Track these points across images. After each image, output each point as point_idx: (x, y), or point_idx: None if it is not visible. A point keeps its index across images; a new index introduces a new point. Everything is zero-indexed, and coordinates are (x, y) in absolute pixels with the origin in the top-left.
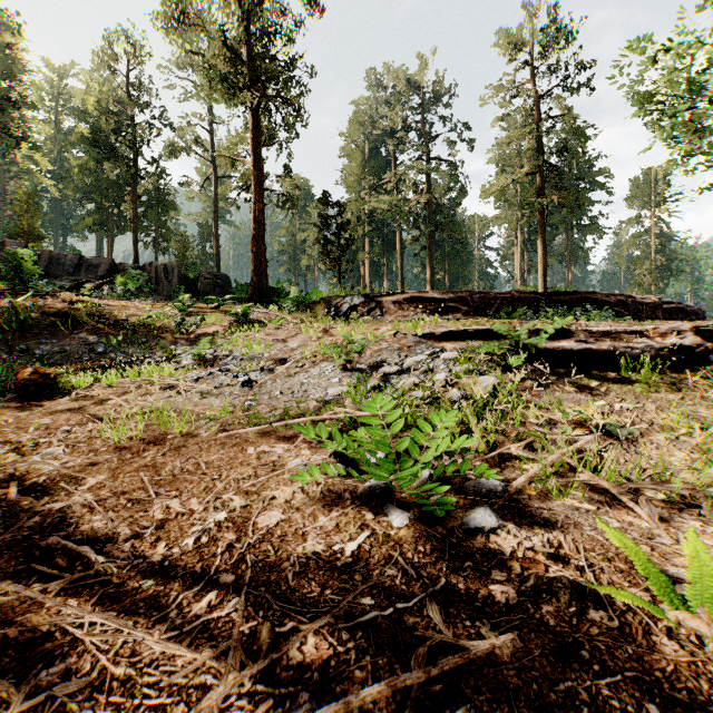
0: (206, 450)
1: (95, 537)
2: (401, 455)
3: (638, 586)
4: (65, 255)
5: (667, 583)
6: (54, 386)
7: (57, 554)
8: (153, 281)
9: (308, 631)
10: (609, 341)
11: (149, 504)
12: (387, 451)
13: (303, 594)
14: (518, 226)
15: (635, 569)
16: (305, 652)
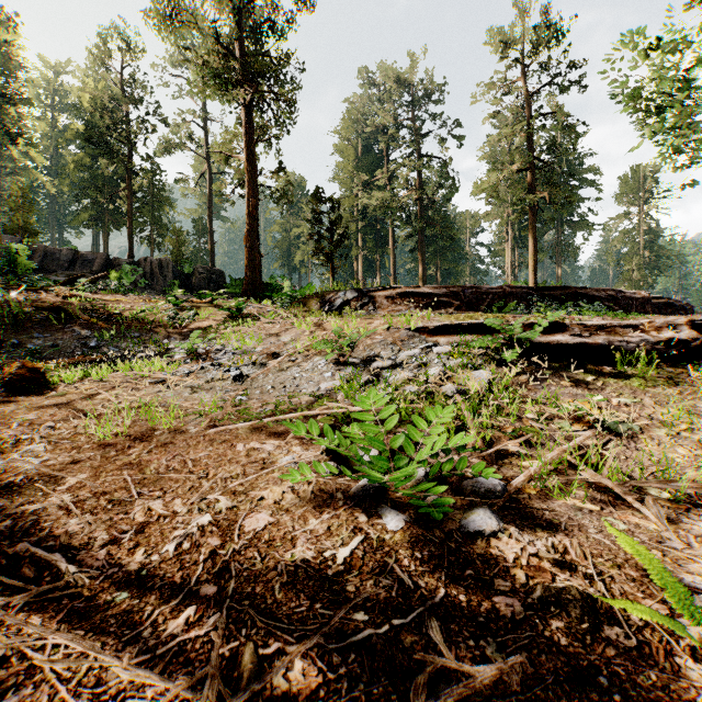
0: (194, 447)
1: (68, 543)
2: (396, 452)
3: (653, 597)
4: (60, 250)
5: (686, 594)
6: (42, 380)
7: (25, 563)
8: (147, 276)
9: (294, 654)
10: (604, 335)
11: (131, 505)
12: (380, 448)
13: (290, 608)
14: (509, 223)
15: (647, 577)
16: (291, 679)
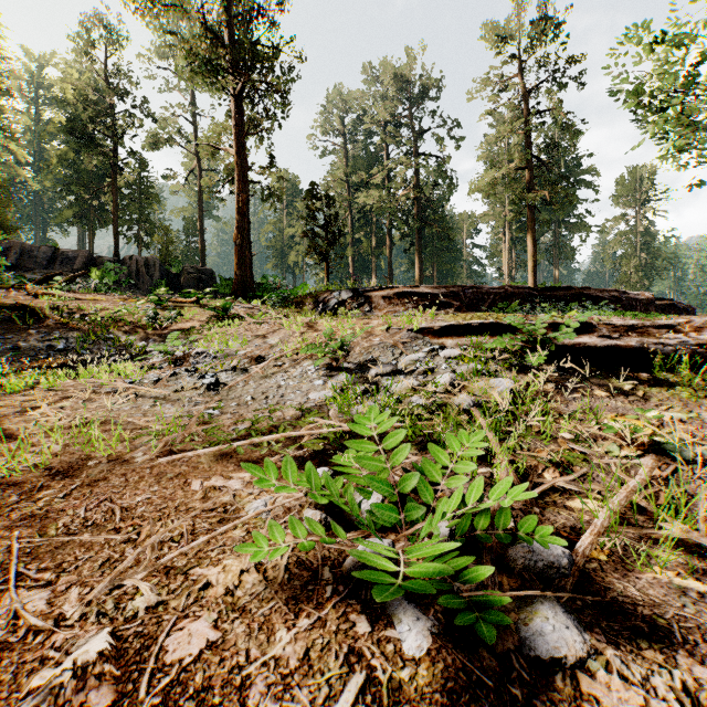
0: (133, 486)
1: None
2: (407, 497)
3: None
4: (38, 247)
5: None
6: None
7: None
8: (133, 275)
9: None
10: (636, 336)
11: None
12: (386, 493)
13: None
14: (506, 224)
15: None
16: None
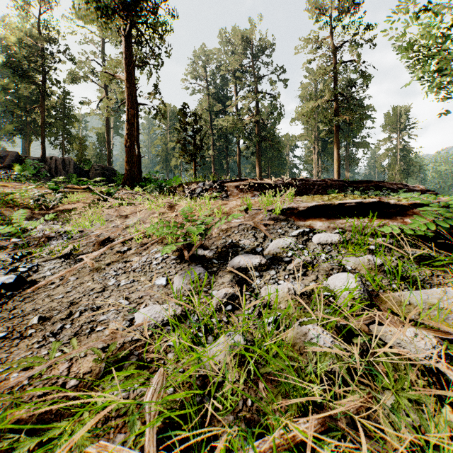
0: None
1: None
2: None
3: None
4: None
5: None
6: None
7: None
8: (52, 170)
9: None
10: None
11: None
12: None
13: None
14: (315, 141)
15: None
16: None
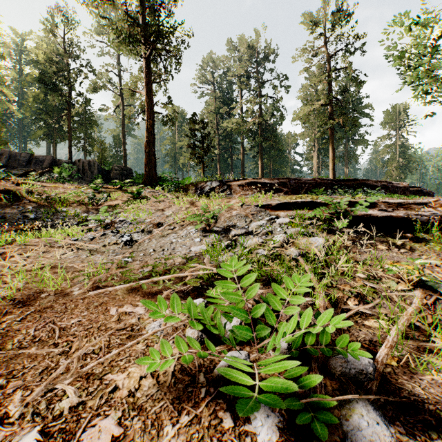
0: (70, 312)
1: None
2: (257, 320)
3: None
4: (20, 154)
5: None
6: None
7: None
8: (80, 171)
9: None
10: (403, 210)
11: None
12: (243, 318)
13: None
14: (315, 139)
15: None
16: None
